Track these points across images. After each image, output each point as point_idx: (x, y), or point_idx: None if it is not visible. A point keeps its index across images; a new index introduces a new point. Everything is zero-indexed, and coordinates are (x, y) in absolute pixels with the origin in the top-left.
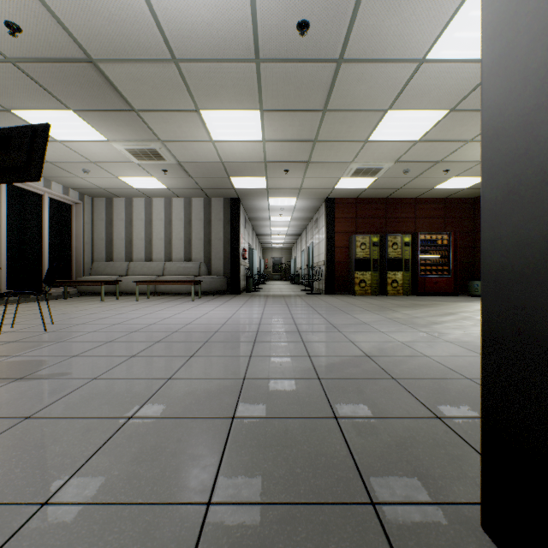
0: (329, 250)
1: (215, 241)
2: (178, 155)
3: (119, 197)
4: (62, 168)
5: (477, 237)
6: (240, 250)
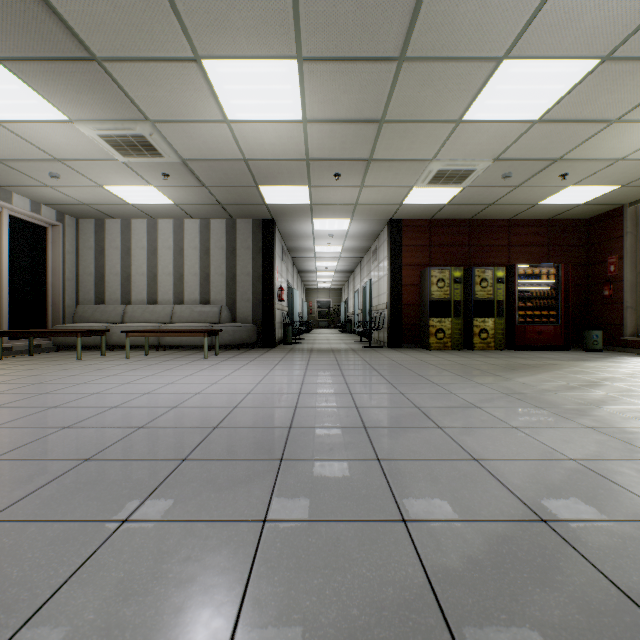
0: (393, 289)
1: (241, 276)
2: (180, 148)
3: (112, 218)
4: (20, 170)
5: (592, 271)
6: (274, 289)
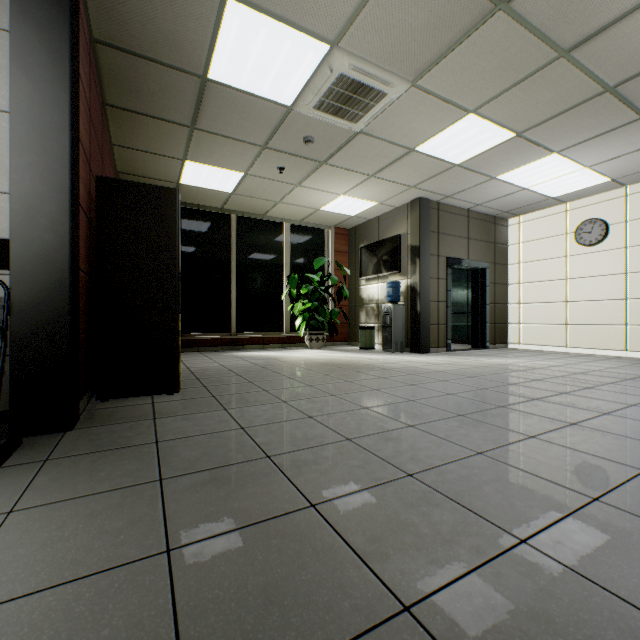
0: (76, 199)
1: None
2: None
3: None
4: None
5: None
6: None
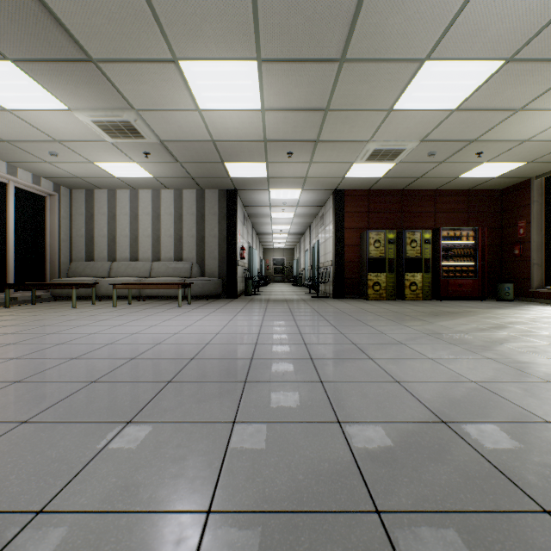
0: (337, 248)
1: (209, 238)
2: (159, 131)
3: (100, 188)
4: (25, 149)
5: (505, 234)
6: (237, 248)
